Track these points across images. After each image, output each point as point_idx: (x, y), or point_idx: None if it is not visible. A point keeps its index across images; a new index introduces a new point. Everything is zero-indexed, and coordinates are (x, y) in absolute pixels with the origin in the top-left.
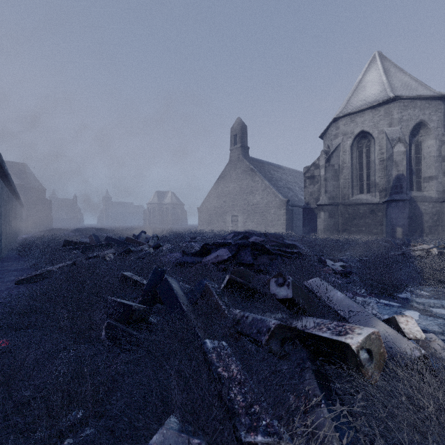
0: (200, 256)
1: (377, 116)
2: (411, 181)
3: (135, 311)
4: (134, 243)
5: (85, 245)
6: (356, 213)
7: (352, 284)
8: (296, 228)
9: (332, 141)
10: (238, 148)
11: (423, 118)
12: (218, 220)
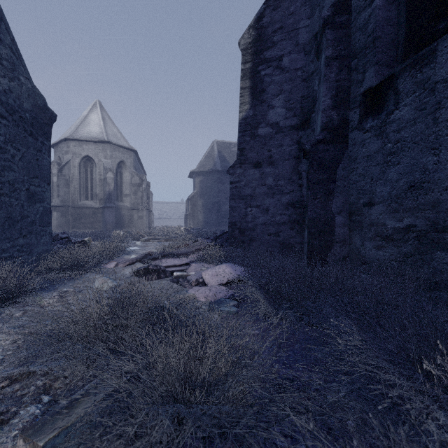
0: None
1: (98, 149)
2: (117, 195)
3: None
4: None
5: None
6: (83, 214)
7: None
8: None
9: (63, 155)
10: None
11: (124, 159)
12: None
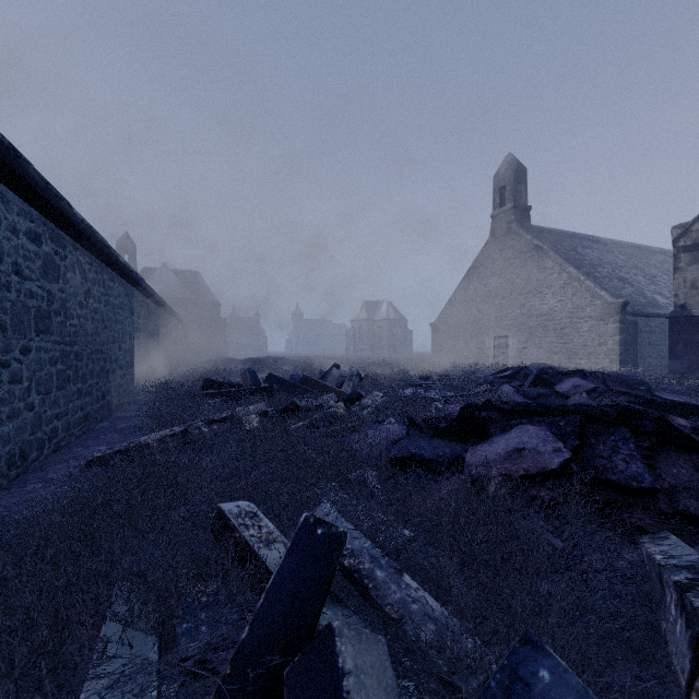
0: (455, 437)
1: None
2: None
3: None
4: (315, 386)
5: (232, 390)
6: None
7: None
8: (643, 361)
9: None
10: (509, 211)
11: None
12: (468, 346)
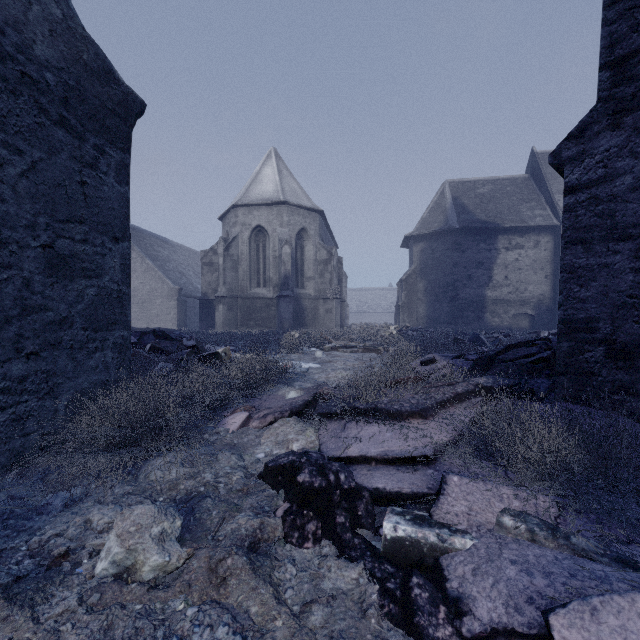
0: None
1: (272, 214)
2: (297, 279)
3: None
4: None
5: None
6: (254, 307)
7: None
8: (191, 324)
9: (231, 228)
10: None
11: (305, 226)
12: None
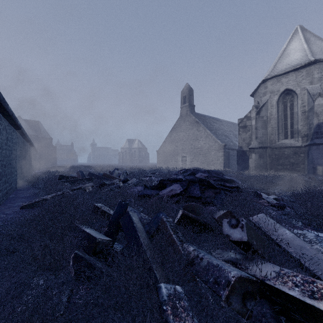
0: (158, 189)
1: (300, 76)
2: None
3: (98, 243)
4: (109, 177)
5: (74, 179)
6: (281, 155)
7: (288, 216)
8: (231, 166)
9: (261, 98)
10: (187, 106)
11: None
12: (172, 160)
